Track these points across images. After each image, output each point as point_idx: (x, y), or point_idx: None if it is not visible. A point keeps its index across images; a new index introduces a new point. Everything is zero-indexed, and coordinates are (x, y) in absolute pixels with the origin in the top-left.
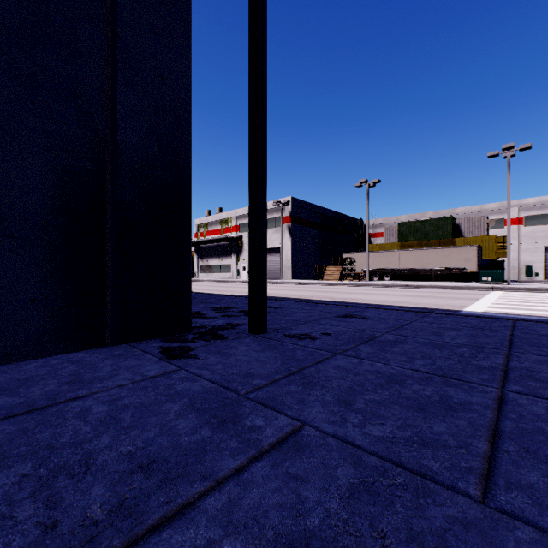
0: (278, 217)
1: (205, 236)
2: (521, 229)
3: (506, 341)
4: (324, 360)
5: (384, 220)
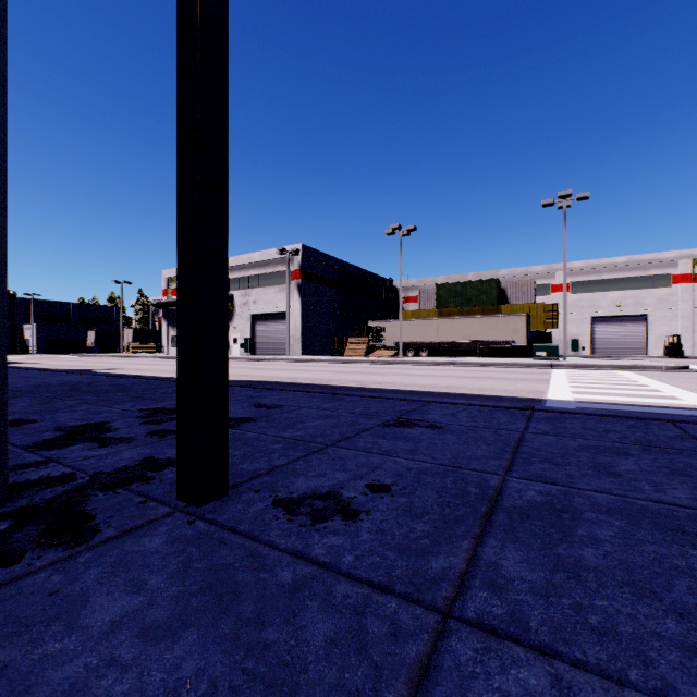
0: (284, 271)
1: None
2: (567, 296)
3: None
4: (416, 690)
5: (418, 281)
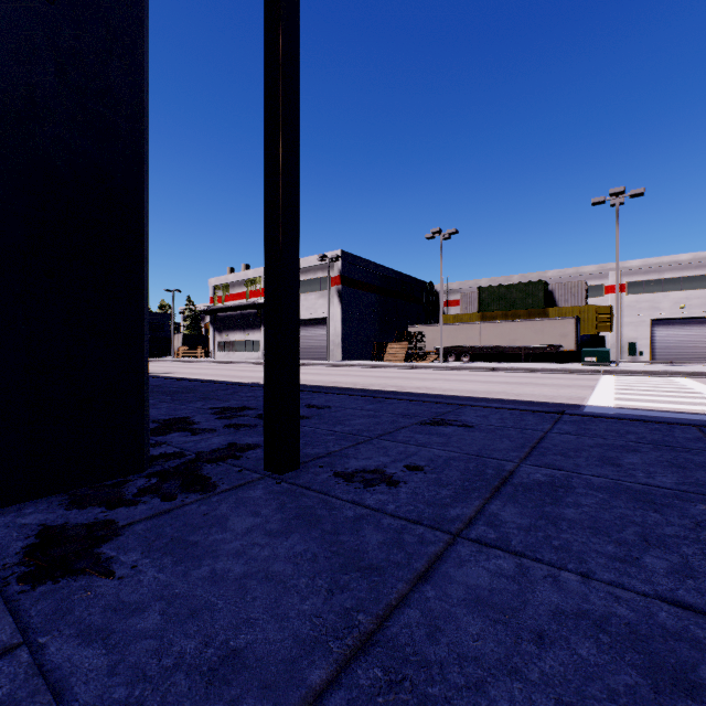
0: (324, 278)
1: (225, 302)
2: (623, 297)
3: None
4: (432, 564)
5: (459, 284)
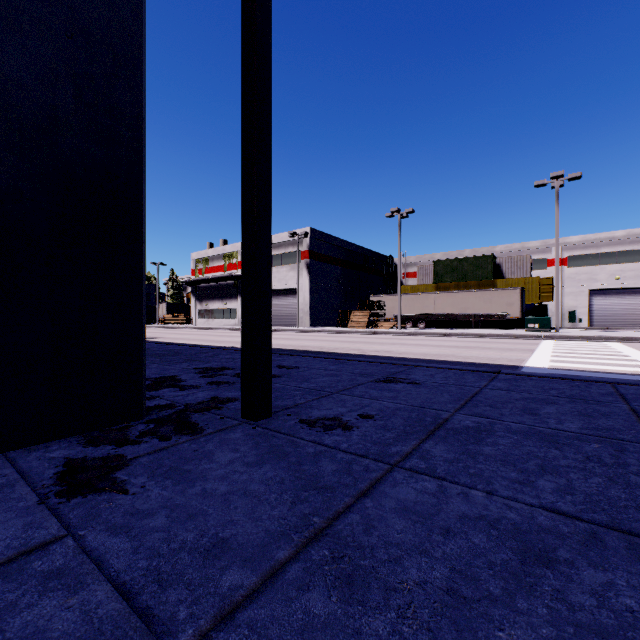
0: (294, 252)
1: (205, 274)
2: (564, 270)
3: (638, 423)
4: (373, 485)
5: (416, 258)
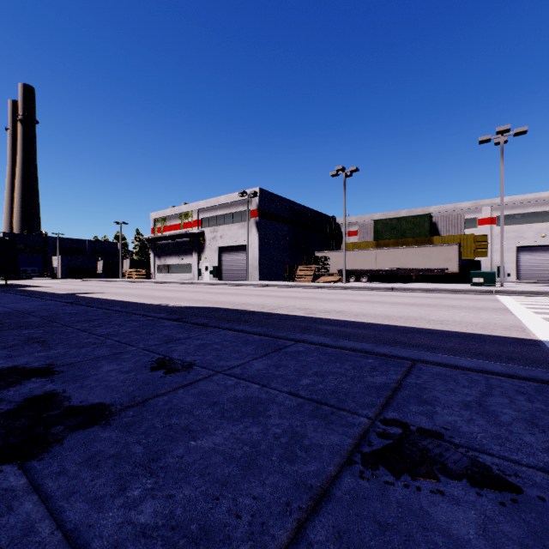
0: (245, 211)
1: (163, 232)
2: (493, 228)
3: None
4: None
5: (357, 218)
